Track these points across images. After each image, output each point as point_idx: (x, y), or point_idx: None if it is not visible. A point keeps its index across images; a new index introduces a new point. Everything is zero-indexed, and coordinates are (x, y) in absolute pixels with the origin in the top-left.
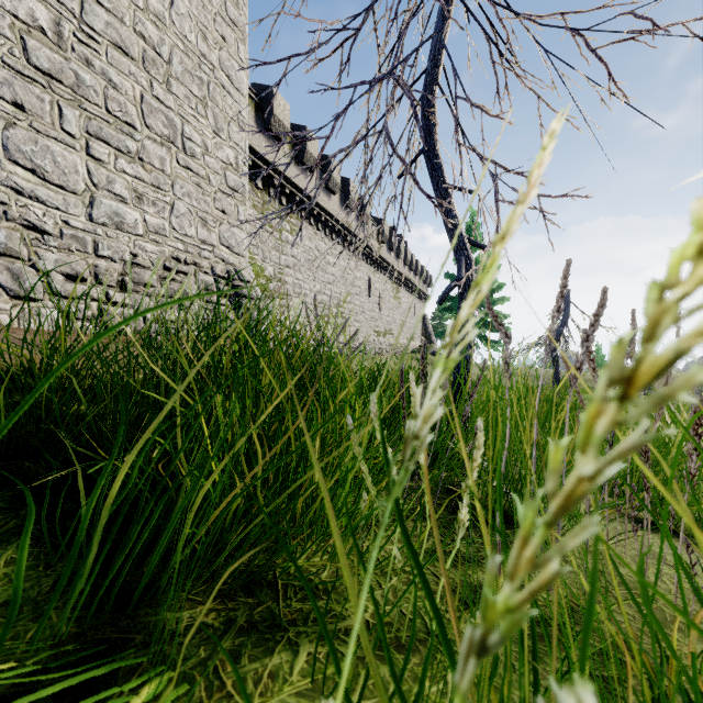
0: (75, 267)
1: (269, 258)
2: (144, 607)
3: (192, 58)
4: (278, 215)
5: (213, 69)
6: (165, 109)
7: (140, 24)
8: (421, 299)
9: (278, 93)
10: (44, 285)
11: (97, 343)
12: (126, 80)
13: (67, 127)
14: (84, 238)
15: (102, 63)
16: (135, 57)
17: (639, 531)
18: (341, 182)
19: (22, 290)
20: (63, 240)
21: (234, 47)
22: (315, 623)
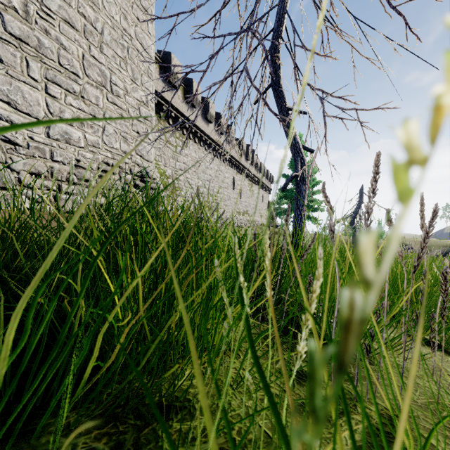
0: (37, 168)
1: (168, 164)
2: (46, 434)
3: (117, 31)
4: (174, 136)
5: (131, 39)
6: (99, 64)
7: (82, 7)
8: (266, 191)
9: (174, 57)
10: (16, 179)
11: (34, 215)
12: (73, 44)
13: (32, 75)
14: (43, 149)
15: (56, 32)
16: (79, 29)
17: (424, 348)
18: (215, 115)
19: (0, 183)
20: (29, 149)
21: (145, 25)
22: (191, 443)
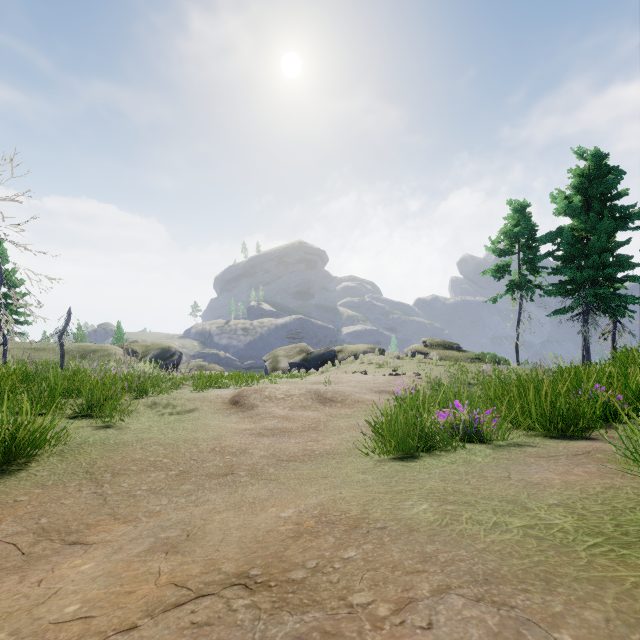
0: None
1: None
2: None
3: None
4: None
5: None
6: None
7: None
8: None
9: None
10: None
11: None
12: None
13: None
14: None
15: None
16: None
17: None
18: None
19: None
20: None
21: None
22: None
